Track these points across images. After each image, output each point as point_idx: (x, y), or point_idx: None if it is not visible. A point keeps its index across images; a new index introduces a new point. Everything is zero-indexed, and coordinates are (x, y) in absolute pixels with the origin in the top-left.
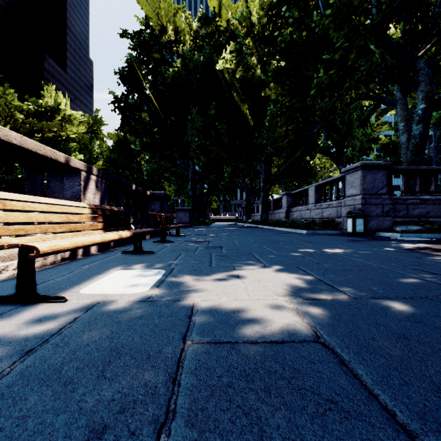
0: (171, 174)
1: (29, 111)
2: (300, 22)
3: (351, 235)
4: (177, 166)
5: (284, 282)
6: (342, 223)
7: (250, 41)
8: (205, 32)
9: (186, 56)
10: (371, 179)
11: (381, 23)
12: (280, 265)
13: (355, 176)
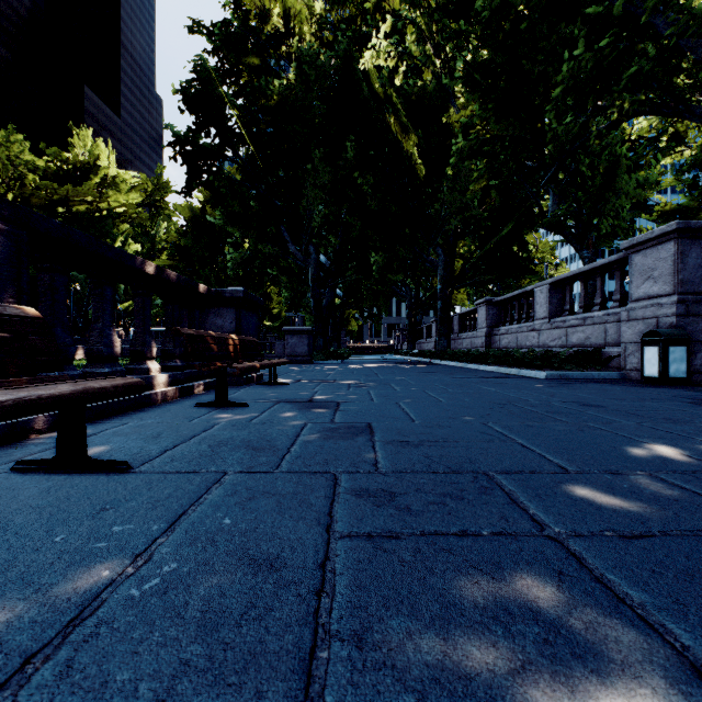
0: (281, 273)
1: (47, 171)
2: None
3: (654, 383)
4: (288, 255)
5: None
6: (623, 357)
7: (420, 17)
8: (338, 17)
9: (303, 59)
10: (699, 259)
11: None
12: None
13: (657, 255)
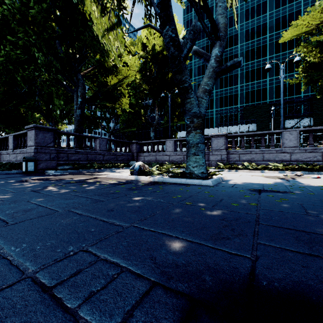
0: None
1: None
2: None
3: (25, 173)
4: None
5: None
6: None
7: None
8: None
9: None
10: (43, 136)
11: (50, 41)
12: None
13: (32, 133)
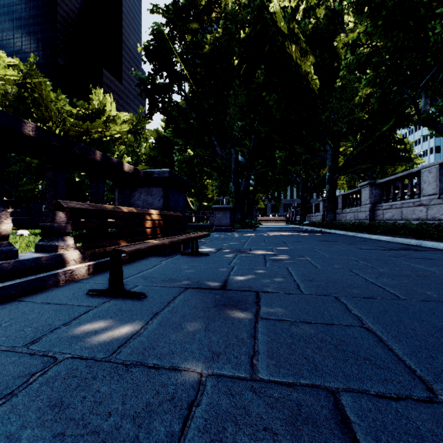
0: (213, 170)
1: (77, 115)
2: None
3: None
4: (216, 156)
5: None
6: None
7: None
8: None
9: (227, 17)
10: None
11: None
12: None
13: None
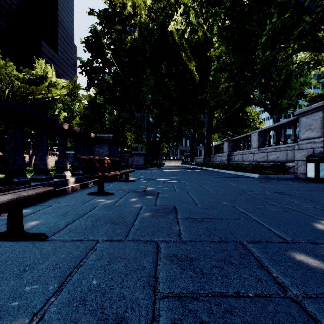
0: (131, 126)
1: (24, 79)
2: None
3: (312, 180)
4: (134, 118)
5: None
6: (296, 167)
7: (197, 5)
8: (158, 6)
9: (141, 26)
10: None
11: None
12: None
13: (313, 118)
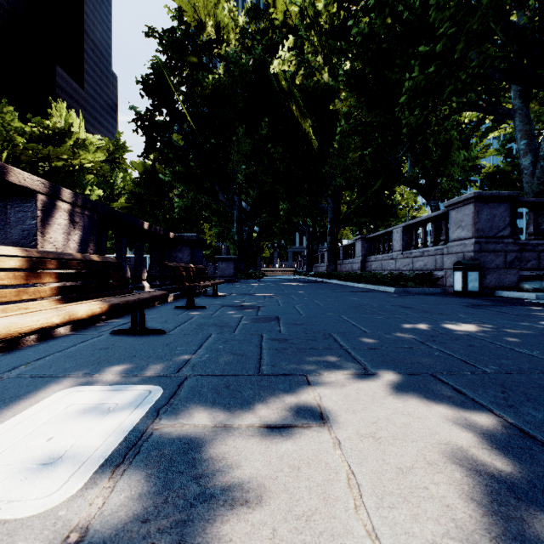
0: (212, 214)
1: (32, 135)
2: (383, 5)
3: (460, 295)
4: (219, 202)
5: (441, 442)
6: (445, 278)
7: (314, 36)
8: (255, 28)
9: (230, 60)
10: (488, 216)
11: None
12: (395, 370)
13: (464, 212)
